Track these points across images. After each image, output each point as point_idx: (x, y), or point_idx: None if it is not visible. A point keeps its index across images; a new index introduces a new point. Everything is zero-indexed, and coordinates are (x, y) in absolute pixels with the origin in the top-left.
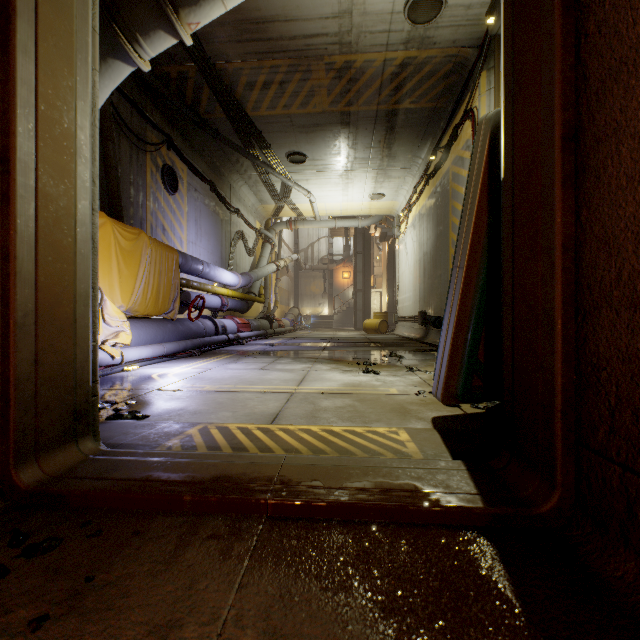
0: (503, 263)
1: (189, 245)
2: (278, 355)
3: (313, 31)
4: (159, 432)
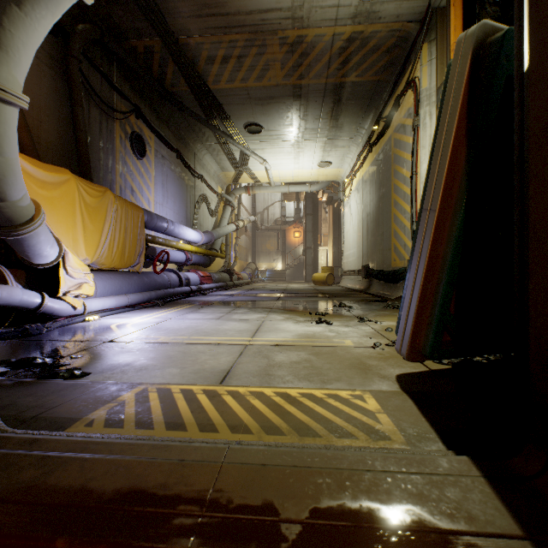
0: (528, 185)
1: (156, 206)
2: (235, 305)
3: (268, 6)
4: (89, 398)
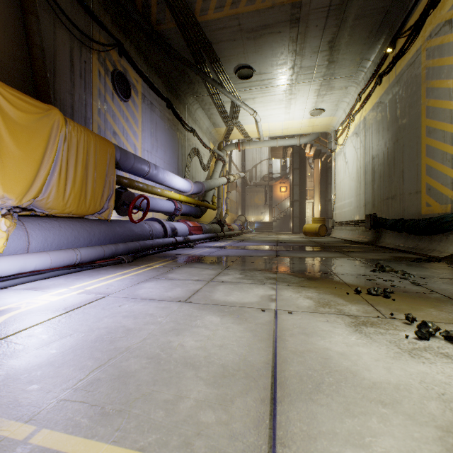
0: None
1: (144, 153)
2: (223, 264)
3: None
4: None
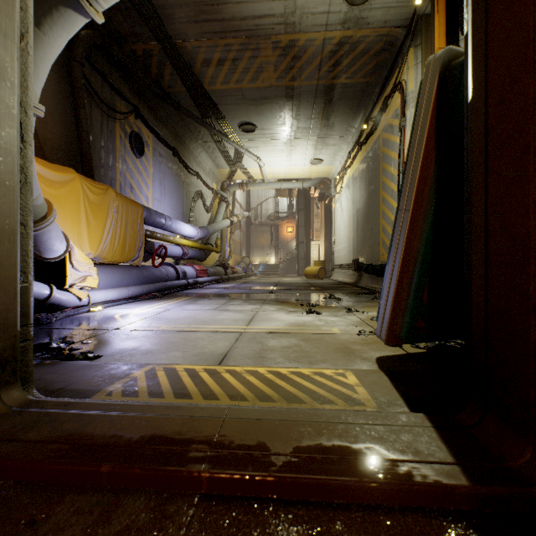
0: (471, 194)
1: (154, 202)
2: (230, 297)
3: (261, 12)
4: (104, 375)
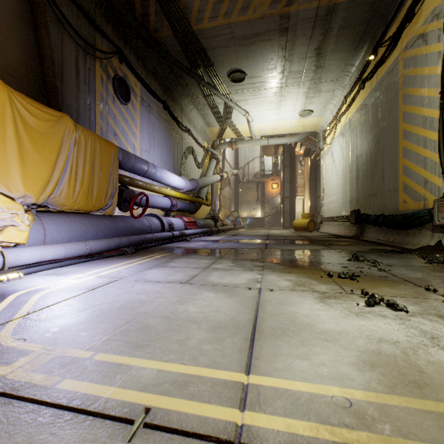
0: None
1: (142, 152)
2: (217, 255)
3: None
4: None
